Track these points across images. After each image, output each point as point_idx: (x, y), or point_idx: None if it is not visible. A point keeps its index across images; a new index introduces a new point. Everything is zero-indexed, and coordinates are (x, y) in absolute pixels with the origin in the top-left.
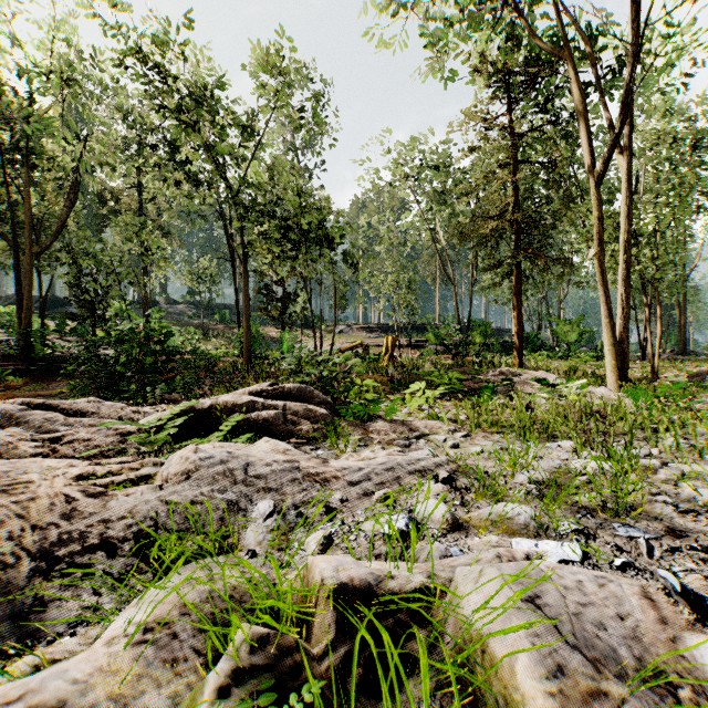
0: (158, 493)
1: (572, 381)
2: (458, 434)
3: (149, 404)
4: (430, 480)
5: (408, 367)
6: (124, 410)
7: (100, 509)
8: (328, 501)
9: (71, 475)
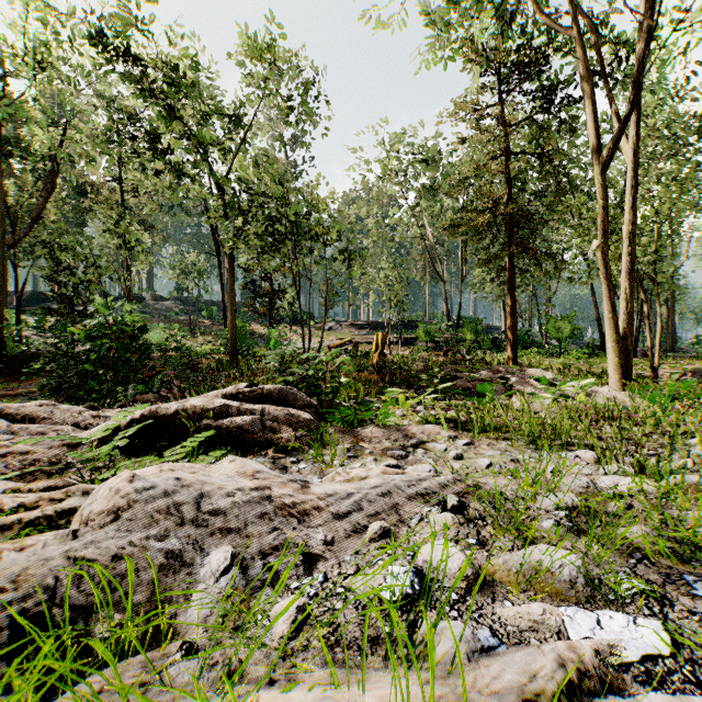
0: (67, 545)
1: (573, 379)
2: (460, 441)
3: (120, 405)
4: (436, 507)
5: (399, 365)
6: (83, 415)
7: None
8: (306, 544)
9: None
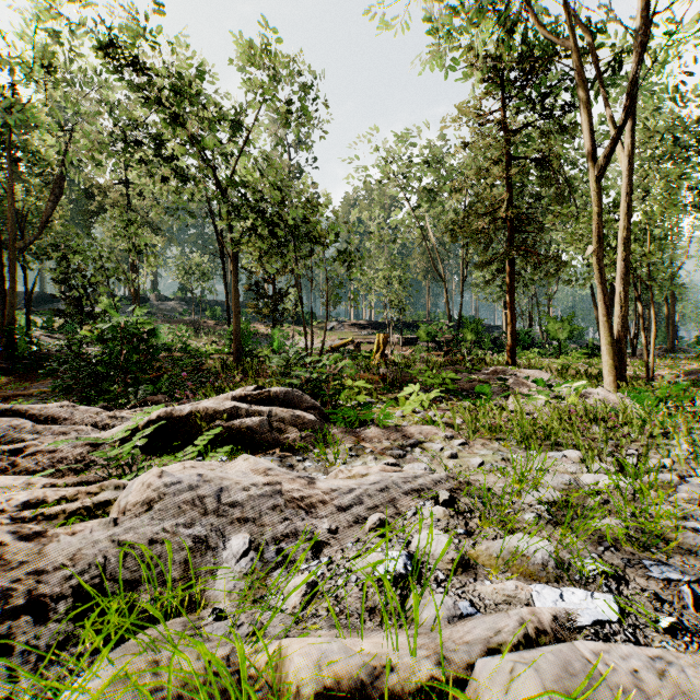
0: (111, 531)
1: (568, 381)
2: (455, 441)
3: (131, 406)
4: (429, 501)
5: (400, 365)
6: (100, 415)
7: (34, 556)
8: (313, 533)
9: (17, 502)
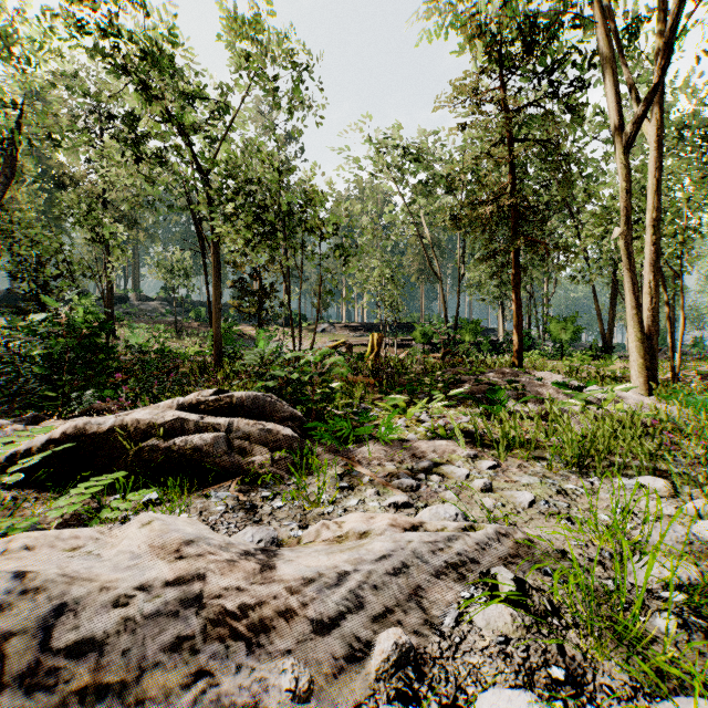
0: None
1: (593, 383)
2: (483, 463)
3: (73, 415)
4: (479, 589)
5: (396, 367)
6: (5, 430)
7: None
8: (257, 707)
9: None
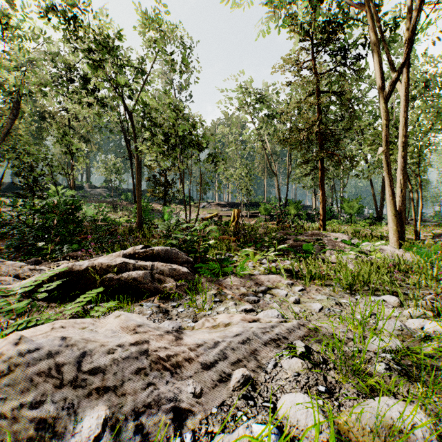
0: None
1: (366, 240)
2: (296, 288)
3: (57, 259)
4: (286, 351)
5: (248, 230)
6: (23, 268)
7: None
8: (177, 399)
9: None
